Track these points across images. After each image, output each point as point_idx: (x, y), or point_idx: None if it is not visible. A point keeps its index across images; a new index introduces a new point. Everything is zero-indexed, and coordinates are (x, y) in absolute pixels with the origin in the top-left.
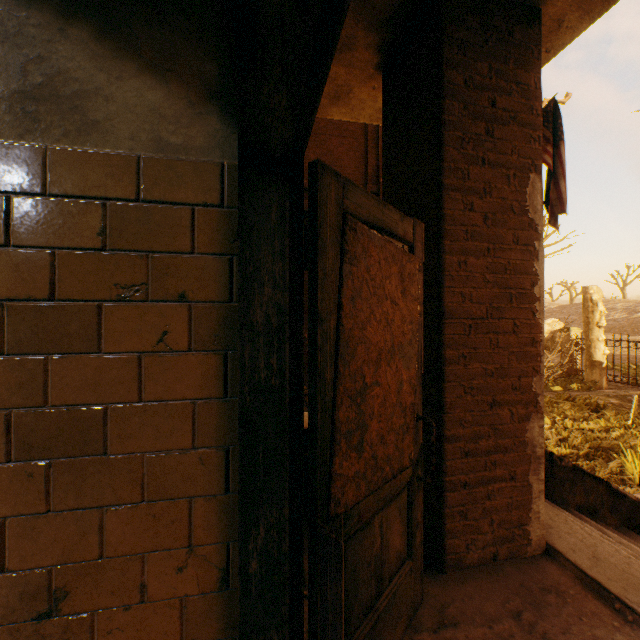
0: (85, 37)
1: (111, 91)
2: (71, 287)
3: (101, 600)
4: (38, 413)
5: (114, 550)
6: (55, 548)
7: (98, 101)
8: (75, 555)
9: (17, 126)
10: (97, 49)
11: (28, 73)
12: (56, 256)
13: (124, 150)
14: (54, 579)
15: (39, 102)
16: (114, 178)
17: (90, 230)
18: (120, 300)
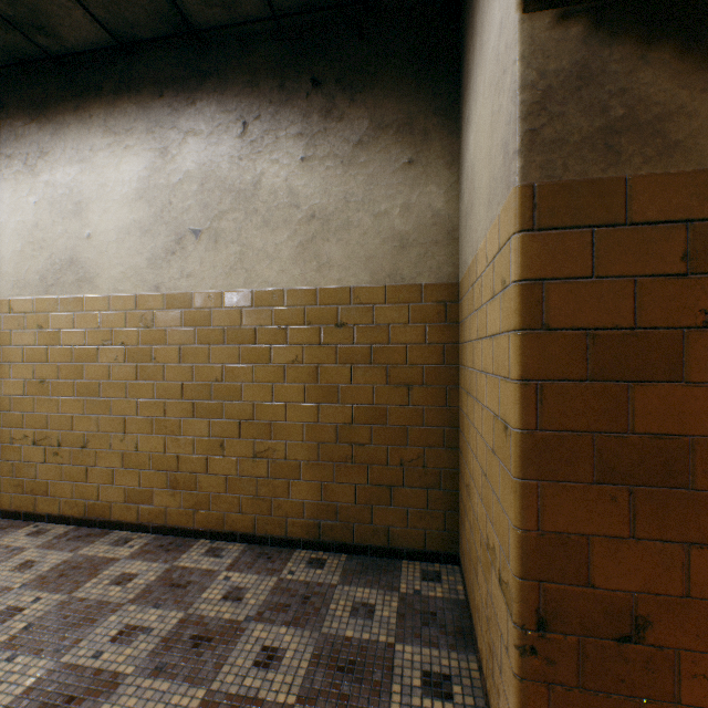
0: (666, 58)
1: (693, 107)
2: (651, 315)
3: (682, 640)
4: (619, 439)
5: (697, 591)
6: (635, 575)
7: (679, 120)
8: (655, 587)
9: (599, 162)
10: (678, 67)
11: (610, 109)
12: (636, 284)
13: (707, 166)
14: (634, 606)
15: (620, 135)
16: (697, 198)
17: (671, 255)
18: (703, 327)
